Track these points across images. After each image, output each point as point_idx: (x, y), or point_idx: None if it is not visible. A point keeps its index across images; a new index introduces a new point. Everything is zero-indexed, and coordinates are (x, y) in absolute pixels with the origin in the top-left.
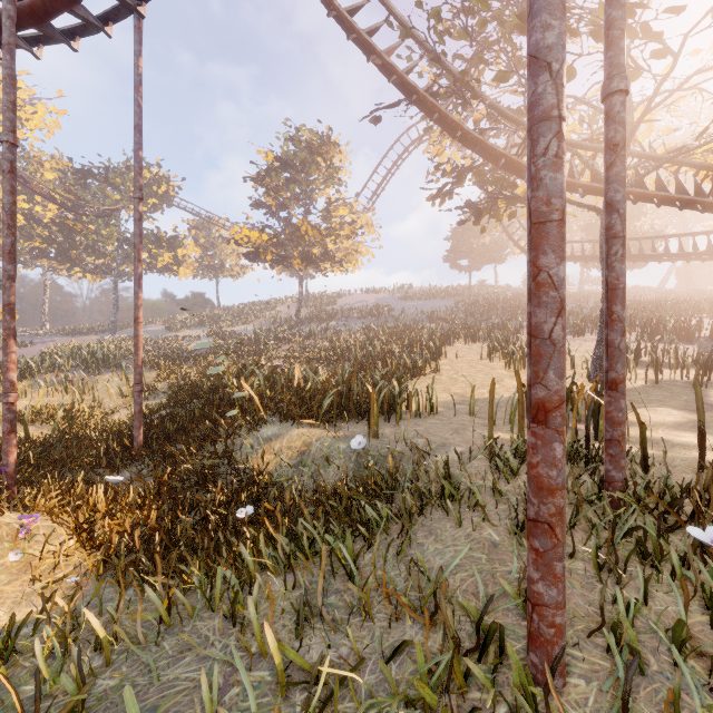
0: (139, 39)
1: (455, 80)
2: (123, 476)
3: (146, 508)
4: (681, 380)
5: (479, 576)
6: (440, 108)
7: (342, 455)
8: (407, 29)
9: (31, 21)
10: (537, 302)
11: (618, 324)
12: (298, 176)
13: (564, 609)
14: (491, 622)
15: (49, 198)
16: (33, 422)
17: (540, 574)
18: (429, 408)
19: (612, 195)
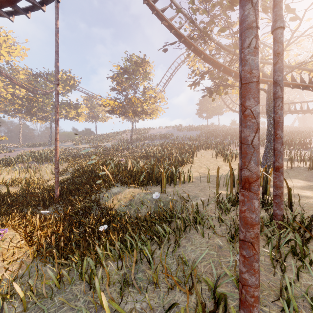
0: (57, 12)
1: (200, 31)
2: (49, 210)
3: (58, 226)
4: (303, 167)
5: (213, 265)
6: (194, 44)
7: (149, 201)
8: (179, 8)
9: (8, 3)
10: (244, 125)
11: (280, 140)
12: (131, 76)
13: (259, 288)
14: (220, 293)
15: (21, 87)
16: (12, 185)
17: (246, 269)
18: (189, 179)
19: (276, 77)
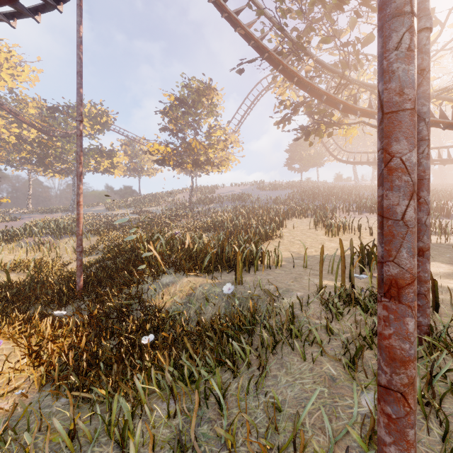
0: (80, 13)
1: (293, 43)
2: (68, 309)
3: (79, 335)
4: (444, 243)
5: (326, 416)
6: (283, 62)
7: (217, 296)
8: (261, 9)
9: (6, 0)
10: (389, 186)
11: (425, 206)
12: (190, 110)
13: None
14: None
15: (31, 125)
16: (15, 271)
17: (393, 439)
18: (276, 262)
19: (419, 108)
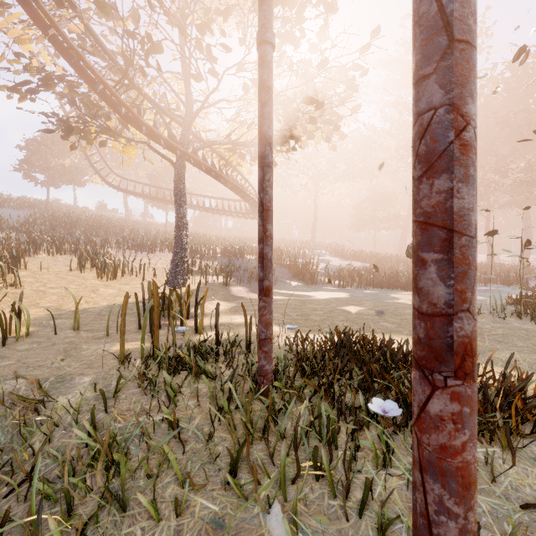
0: None
1: None
2: None
3: None
4: (217, 282)
5: None
6: None
7: None
8: None
9: None
10: (463, 174)
11: (271, 240)
12: None
13: None
14: None
15: None
16: None
17: None
18: (18, 331)
19: (266, 129)
